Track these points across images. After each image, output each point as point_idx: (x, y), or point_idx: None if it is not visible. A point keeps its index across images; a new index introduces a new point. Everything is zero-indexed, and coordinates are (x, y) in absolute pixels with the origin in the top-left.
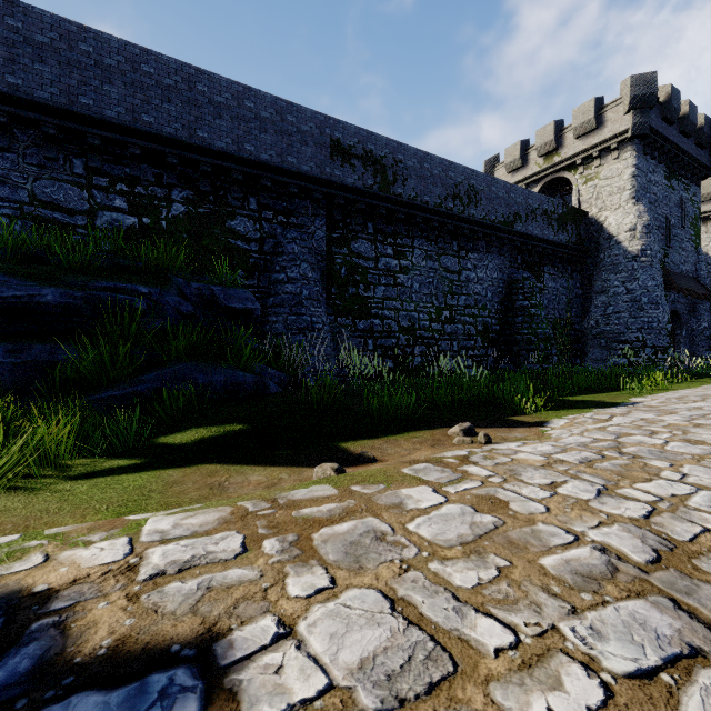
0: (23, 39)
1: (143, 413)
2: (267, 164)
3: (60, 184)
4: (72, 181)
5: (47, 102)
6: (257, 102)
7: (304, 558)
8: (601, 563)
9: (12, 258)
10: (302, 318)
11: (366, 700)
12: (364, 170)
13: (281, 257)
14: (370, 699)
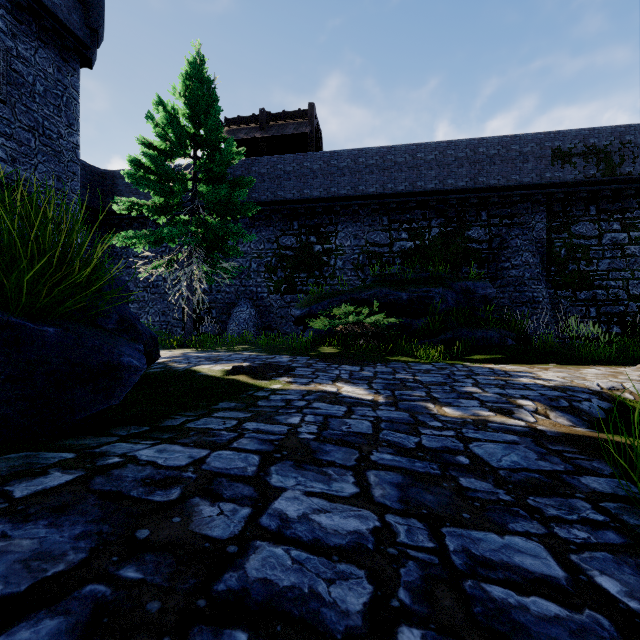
0: (365, 166)
1: (445, 349)
2: (495, 187)
3: (377, 233)
4: (382, 229)
5: (374, 193)
6: (487, 146)
7: (546, 370)
8: (639, 379)
9: (379, 279)
10: (524, 294)
11: (560, 376)
12: (585, 163)
13: (506, 250)
14: (561, 376)
